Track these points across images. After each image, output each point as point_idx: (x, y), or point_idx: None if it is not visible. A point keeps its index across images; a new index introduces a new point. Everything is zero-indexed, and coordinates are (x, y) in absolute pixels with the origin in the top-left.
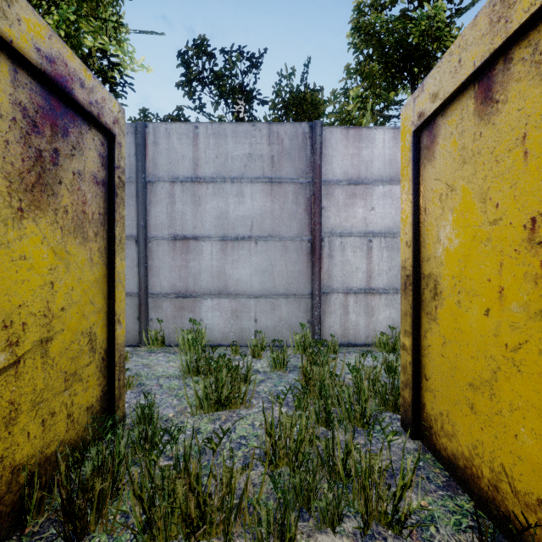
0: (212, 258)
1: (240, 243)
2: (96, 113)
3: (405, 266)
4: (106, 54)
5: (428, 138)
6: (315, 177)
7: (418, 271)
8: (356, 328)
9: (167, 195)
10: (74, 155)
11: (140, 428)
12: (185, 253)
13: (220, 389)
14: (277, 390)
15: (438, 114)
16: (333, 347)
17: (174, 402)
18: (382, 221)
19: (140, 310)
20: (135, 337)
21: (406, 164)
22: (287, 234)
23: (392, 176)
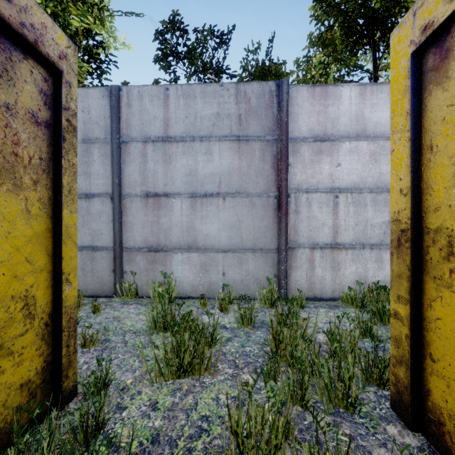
0: (182, 214)
1: (209, 199)
2: (33, 40)
3: (398, 218)
4: (91, 33)
5: (437, 56)
6: (282, 134)
7: (419, 224)
8: (322, 282)
9: (139, 154)
10: None
11: (82, 409)
12: (157, 209)
13: (182, 354)
14: (244, 352)
15: None
16: (300, 302)
17: (135, 364)
18: (348, 177)
19: (115, 263)
20: (111, 288)
21: (401, 96)
22: (254, 190)
23: (359, 132)
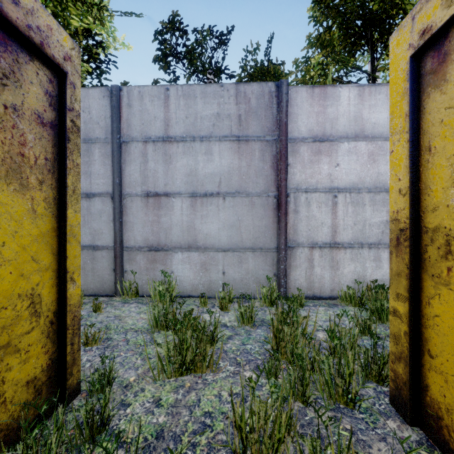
0: (182, 214)
1: (209, 199)
2: (39, 42)
3: (397, 218)
4: (91, 33)
5: (435, 59)
6: (281, 134)
7: (417, 224)
8: (321, 281)
9: (140, 154)
10: (7, 85)
11: (87, 406)
12: (157, 209)
13: (184, 351)
14: (245, 350)
15: (453, 24)
16: (299, 300)
17: (138, 362)
18: (347, 177)
19: (115, 262)
20: (111, 287)
21: (400, 98)
22: (254, 190)
23: (357, 133)
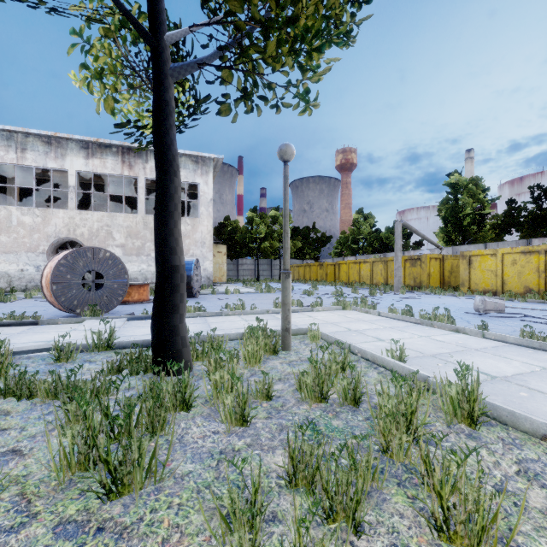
0: None
1: None
2: None
3: None
4: (480, 214)
5: None
6: None
7: None
8: None
9: None
10: None
11: None
12: None
13: None
14: None
15: None
16: None
17: None
18: None
19: None
20: None
21: None
22: None
23: None
